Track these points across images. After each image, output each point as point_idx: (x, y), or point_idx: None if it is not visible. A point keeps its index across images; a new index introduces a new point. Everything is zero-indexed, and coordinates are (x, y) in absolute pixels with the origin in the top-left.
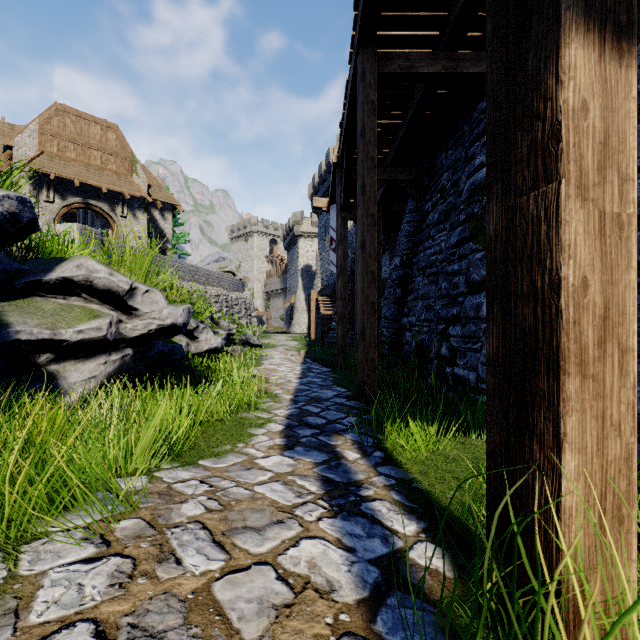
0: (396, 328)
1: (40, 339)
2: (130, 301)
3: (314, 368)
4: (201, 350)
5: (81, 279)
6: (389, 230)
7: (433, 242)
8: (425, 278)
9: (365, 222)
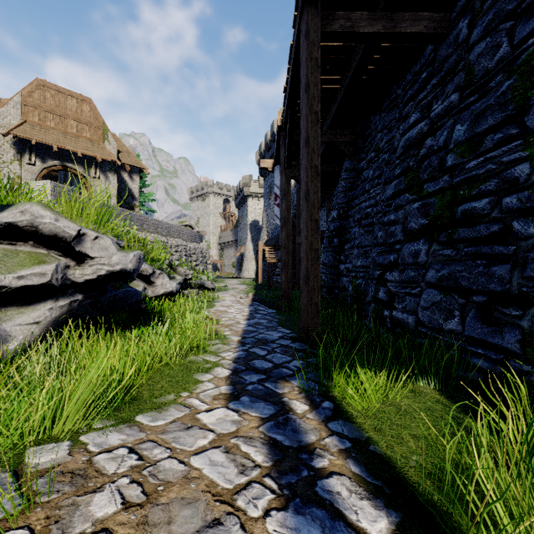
0: (334, 274)
1: None
2: (78, 247)
3: (261, 310)
4: (157, 294)
5: (25, 224)
6: (326, 189)
7: (368, 196)
8: (361, 228)
9: (309, 173)
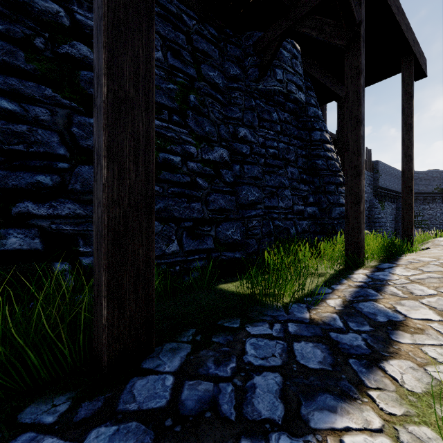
0: None
1: None
2: None
3: None
4: None
5: None
6: None
7: None
8: None
9: None
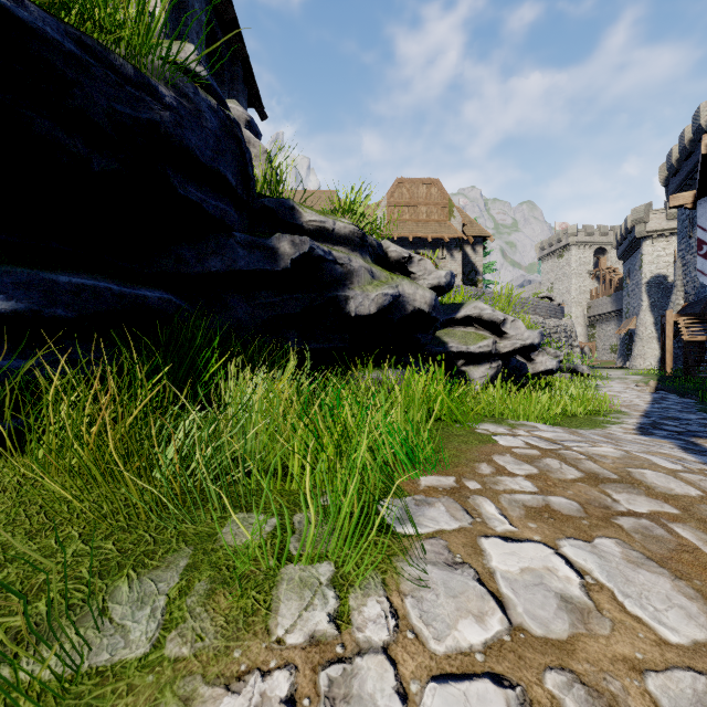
0: None
1: (461, 351)
2: (503, 328)
3: (670, 398)
4: (537, 371)
5: (476, 315)
6: None
7: None
8: None
9: None
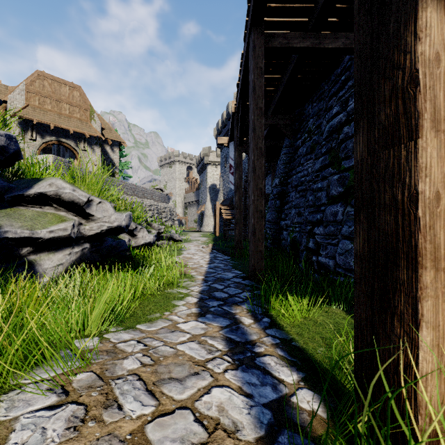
0: (276, 228)
1: (22, 237)
2: (88, 209)
3: (218, 256)
4: (139, 244)
5: (52, 194)
6: (271, 160)
7: (302, 168)
8: (297, 193)
9: (255, 153)
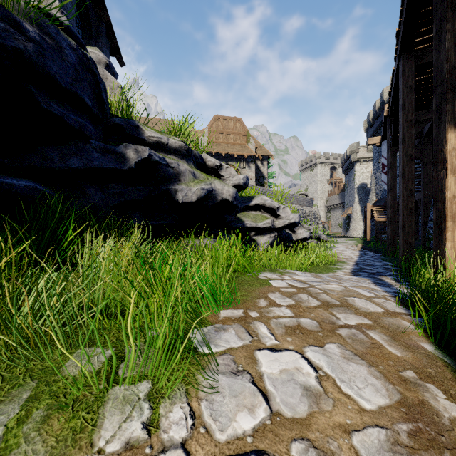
0: None
1: (252, 226)
2: (278, 212)
3: (369, 253)
4: (298, 238)
5: (261, 204)
6: None
7: None
8: None
9: (404, 160)
